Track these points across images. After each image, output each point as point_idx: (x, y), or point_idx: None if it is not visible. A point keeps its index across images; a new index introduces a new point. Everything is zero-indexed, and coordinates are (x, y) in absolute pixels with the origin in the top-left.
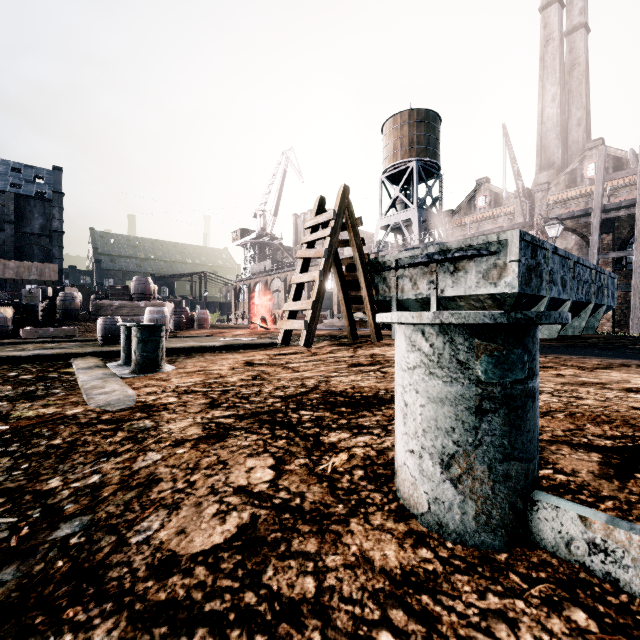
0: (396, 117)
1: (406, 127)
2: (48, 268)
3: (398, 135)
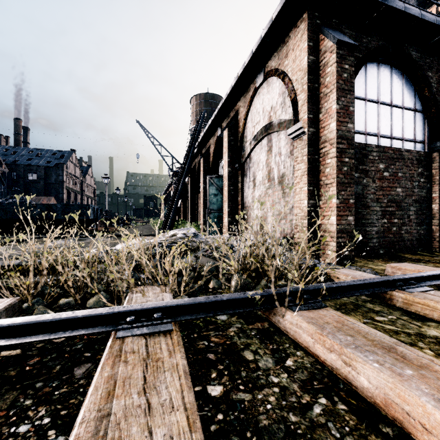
0: (191, 100)
1: (194, 106)
2: (48, 199)
3: (192, 111)
